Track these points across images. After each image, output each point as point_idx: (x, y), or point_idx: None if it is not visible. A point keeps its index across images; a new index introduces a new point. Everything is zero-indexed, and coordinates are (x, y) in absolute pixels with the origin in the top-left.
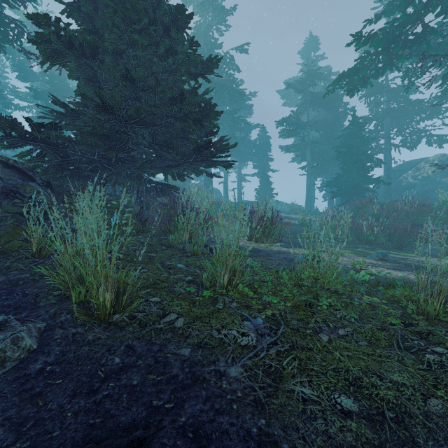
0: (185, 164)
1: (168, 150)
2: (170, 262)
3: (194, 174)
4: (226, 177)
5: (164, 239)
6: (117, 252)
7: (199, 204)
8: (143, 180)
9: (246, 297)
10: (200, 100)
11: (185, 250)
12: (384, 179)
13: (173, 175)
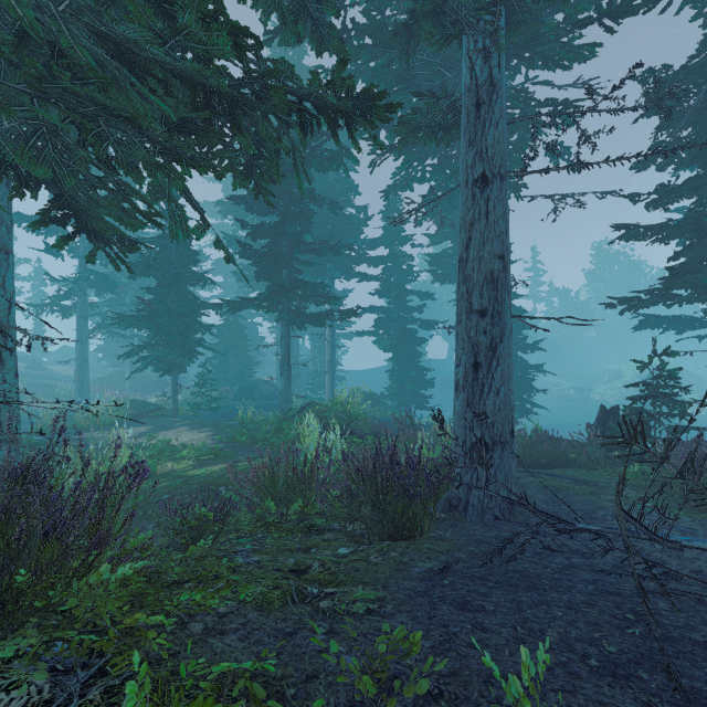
0: None
1: None
2: None
3: None
4: None
5: None
6: None
7: None
8: None
9: None
10: None
11: None
12: None
13: None
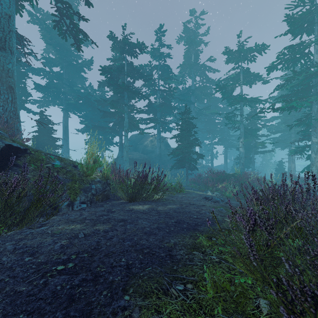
0: None
1: None
2: None
3: None
4: None
5: None
6: None
7: None
8: None
9: None
10: None
11: None
12: (159, 148)
13: None
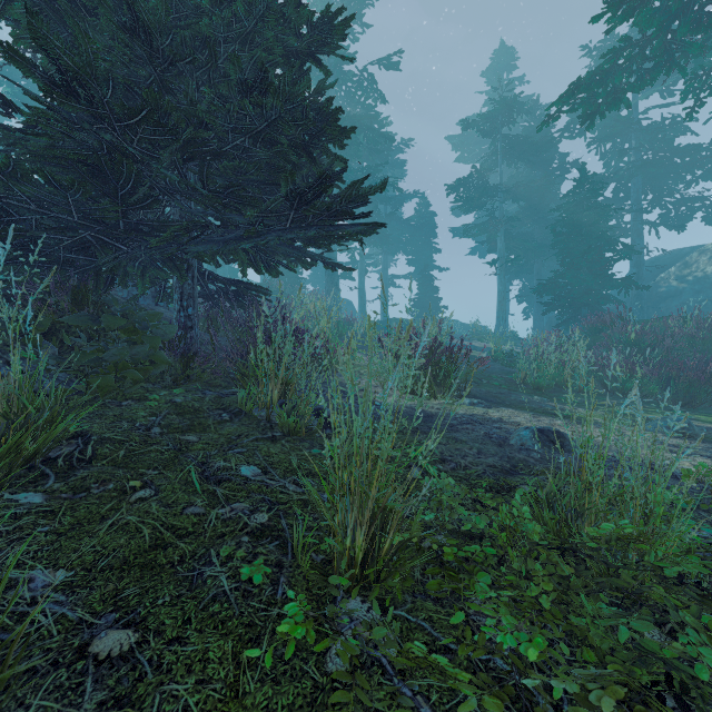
0: (272, 233)
1: (245, 212)
2: (224, 462)
3: (301, 265)
4: (362, 279)
5: (231, 394)
6: (97, 436)
7: (315, 324)
8: (194, 274)
9: (422, 594)
10: (304, 89)
11: (271, 421)
12: None
13: (255, 263)
